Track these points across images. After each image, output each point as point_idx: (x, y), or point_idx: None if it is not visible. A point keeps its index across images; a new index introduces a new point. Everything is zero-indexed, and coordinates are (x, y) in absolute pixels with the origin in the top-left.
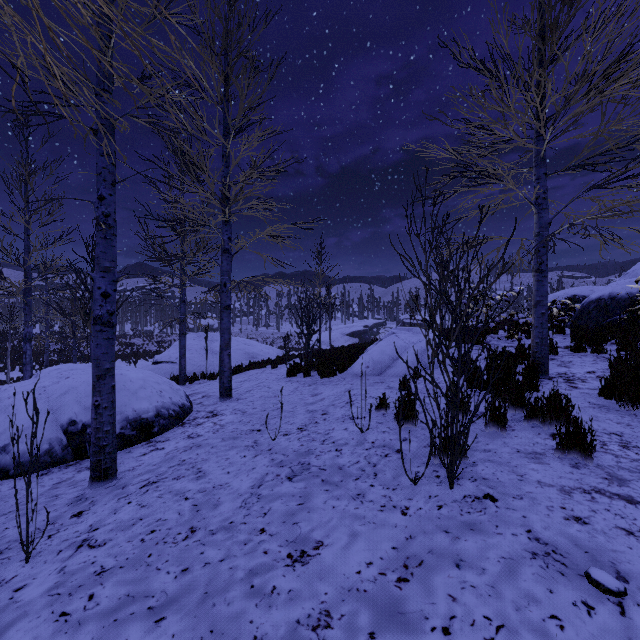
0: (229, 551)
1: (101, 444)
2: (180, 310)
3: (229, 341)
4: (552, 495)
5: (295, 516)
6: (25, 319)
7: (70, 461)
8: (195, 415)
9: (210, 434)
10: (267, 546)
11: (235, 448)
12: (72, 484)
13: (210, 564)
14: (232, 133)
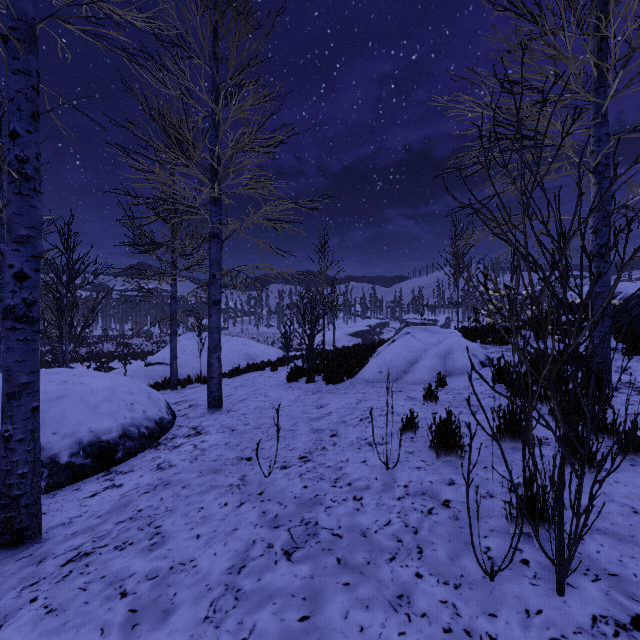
0: None
1: (13, 494)
2: (171, 308)
3: (219, 342)
4: None
5: None
6: None
7: None
8: (175, 432)
9: (185, 464)
10: None
11: (214, 489)
12: None
13: None
14: (221, 95)
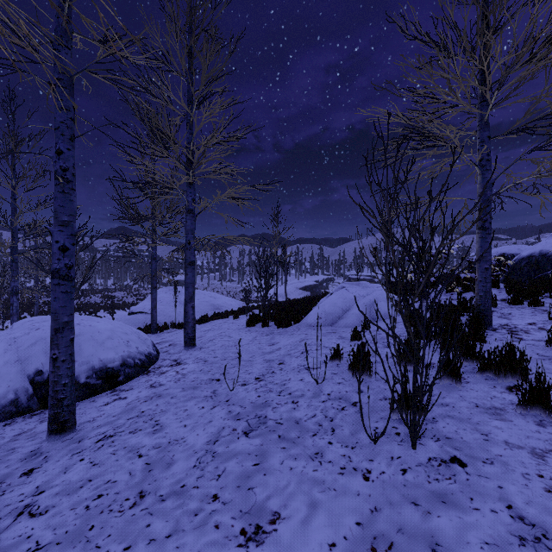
0: (177, 524)
1: (59, 397)
2: (151, 266)
3: (193, 294)
4: (524, 459)
5: (250, 479)
6: (12, 274)
7: (35, 410)
8: (160, 363)
9: (171, 383)
10: (219, 518)
11: (194, 398)
12: (31, 436)
13: (155, 541)
14: (195, 102)
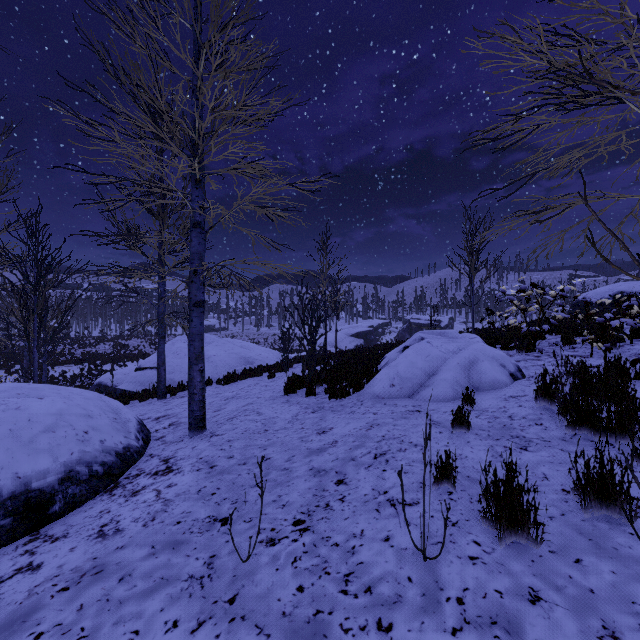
0: None
1: None
2: (158, 309)
3: (201, 351)
4: None
5: None
6: None
7: None
8: (142, 465)
9: (136, 529)
10: None
11: (164, 586)
12: None
13: None
14: (203, 53)
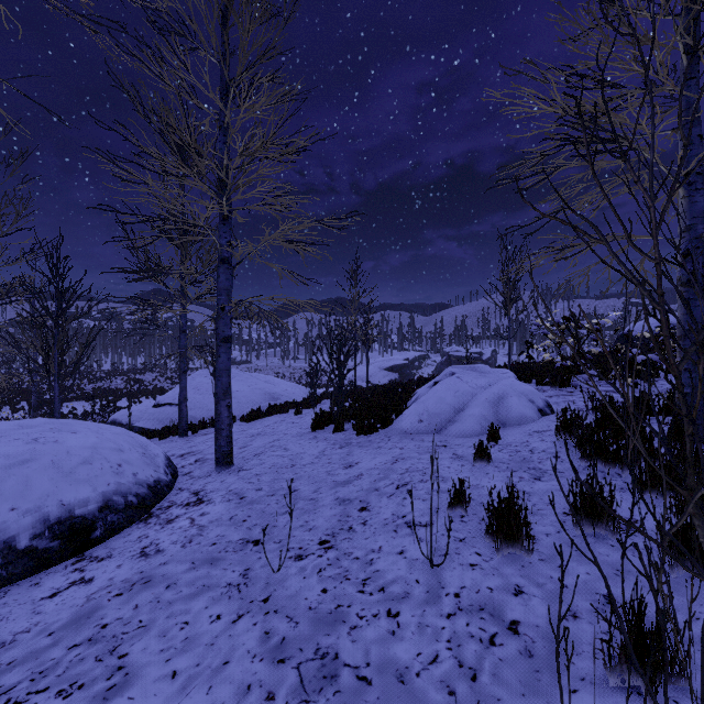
0: None
1: None
2: (180, 342)
3: (229, 387)
4: None
5: None
6: None
7: None
8: (173, 498)
9: (176, 549)
10: None
11: (207, 591)
12: None
13: None
14: (231, 92)
